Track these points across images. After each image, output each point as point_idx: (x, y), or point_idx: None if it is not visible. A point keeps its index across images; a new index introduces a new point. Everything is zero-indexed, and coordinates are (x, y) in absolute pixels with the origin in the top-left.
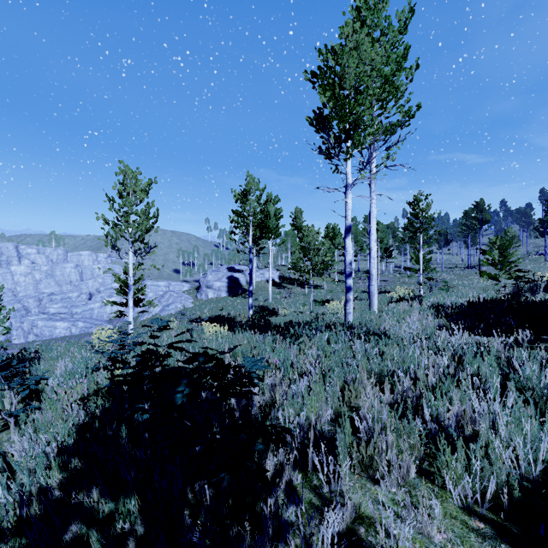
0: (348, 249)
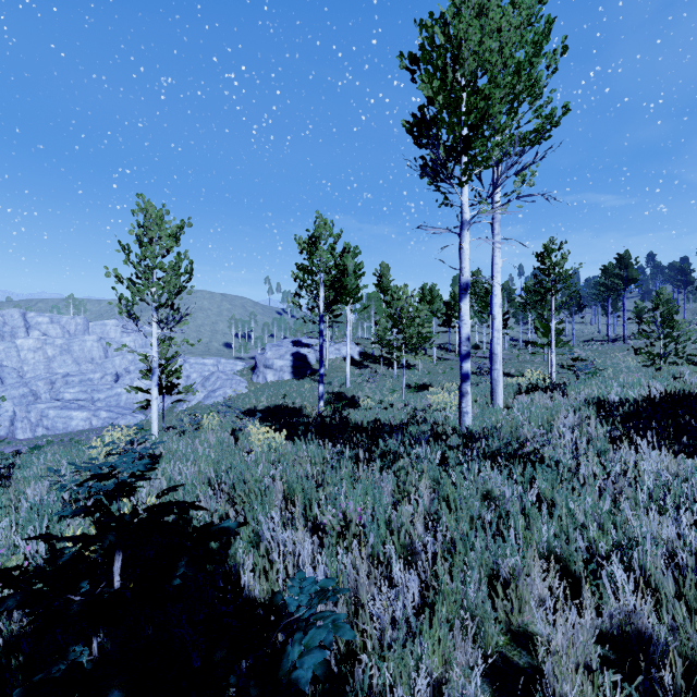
0: (465, 318)
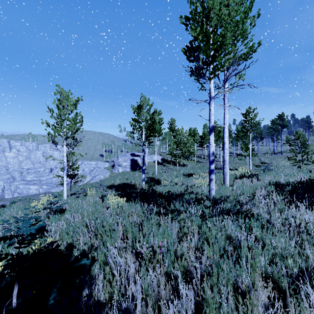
0: (212, 143)
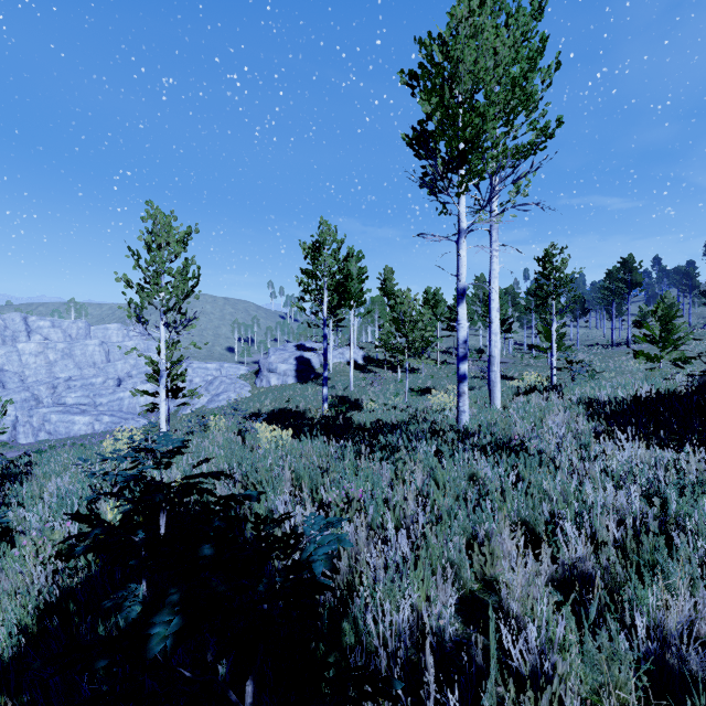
0: (462, 321)
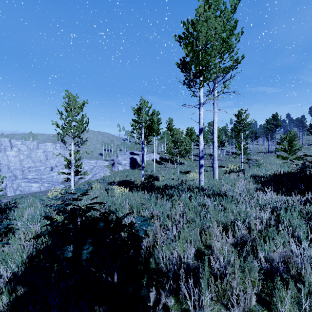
0: (201, 142)
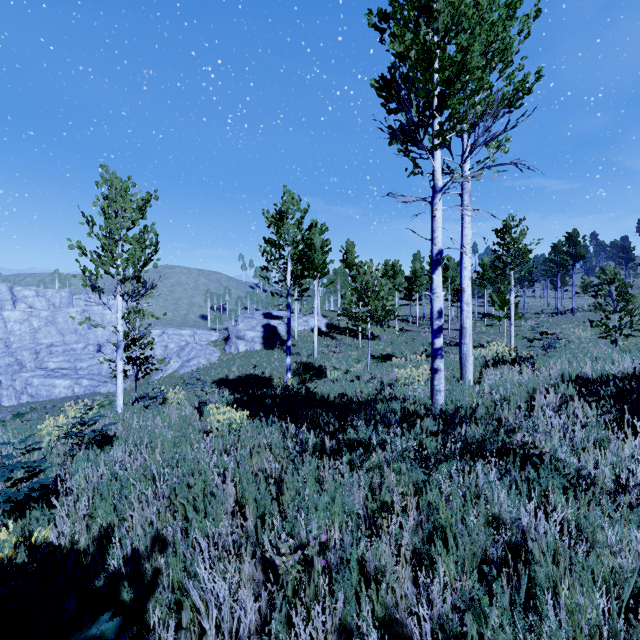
0: (437, 290)
